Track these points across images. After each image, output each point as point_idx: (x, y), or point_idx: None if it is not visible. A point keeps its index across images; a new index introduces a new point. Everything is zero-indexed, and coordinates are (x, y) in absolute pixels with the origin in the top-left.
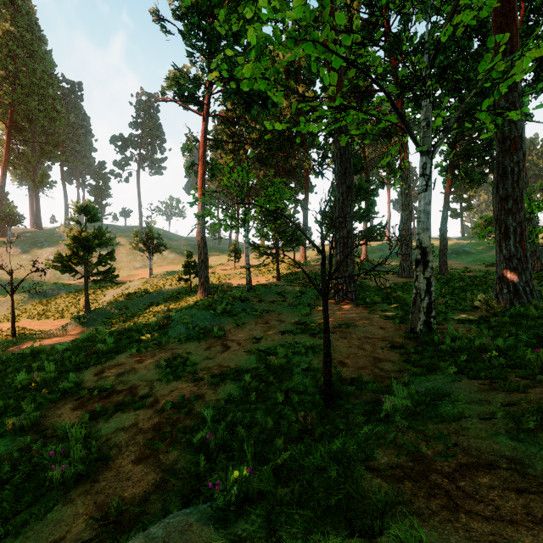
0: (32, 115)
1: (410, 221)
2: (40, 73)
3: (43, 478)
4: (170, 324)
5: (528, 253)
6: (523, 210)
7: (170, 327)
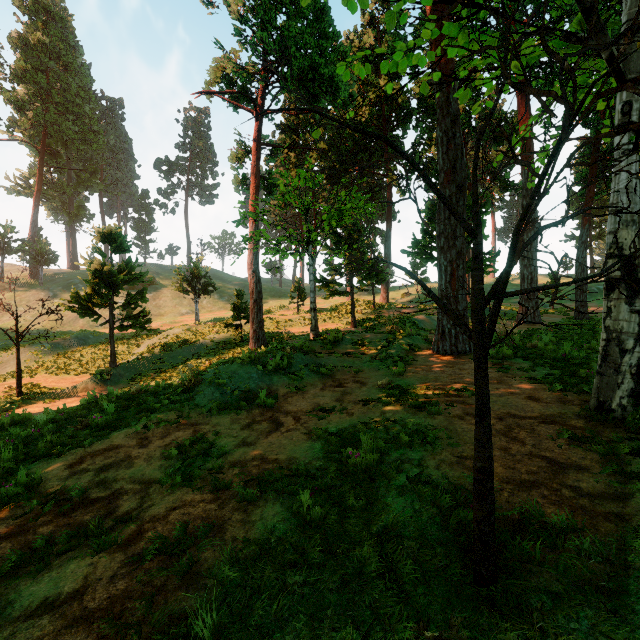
0: (66, 137)
1: (535, 245)
2: (75, 88)
3: None
4: (200, 385)
5: None
6: None
7: (199, 389)
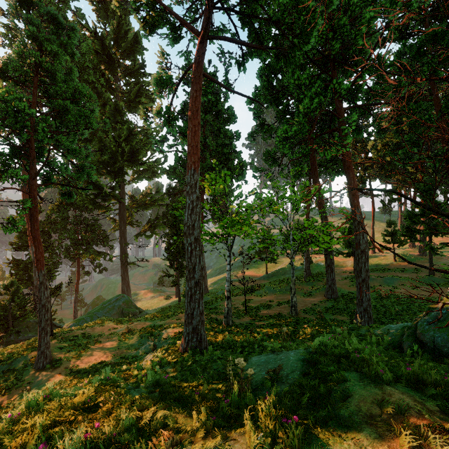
0: None
1: None
2: None
3: (215, 309)
4: (259, 289)
5: (364, 298)
6: (361, 277)
7: (259, 290)
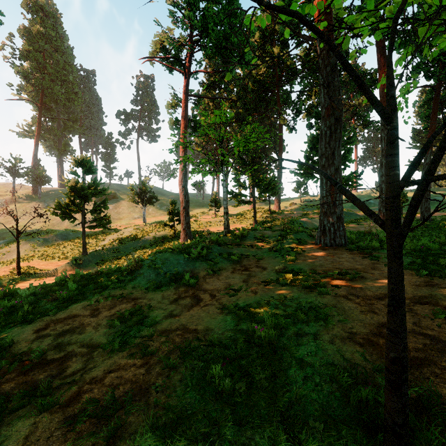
0: (56, 97)
1: None
2: (62, 63)
3: None
4: (140, 269)
5: None
6: None
7: (140, 271)
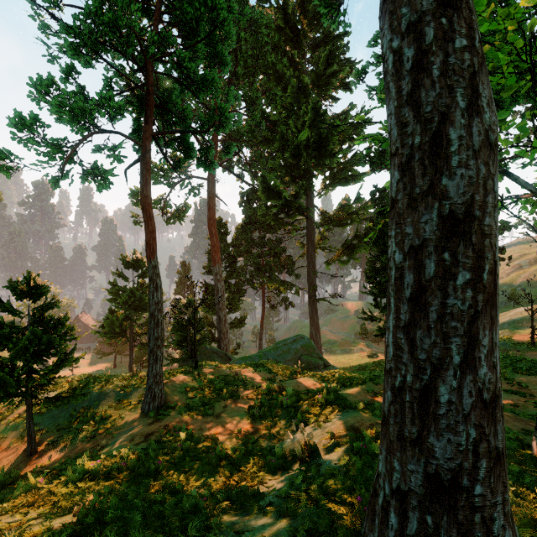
0: None
1: None
2: None
3: None
4: None
5: None
6: None
7: None
